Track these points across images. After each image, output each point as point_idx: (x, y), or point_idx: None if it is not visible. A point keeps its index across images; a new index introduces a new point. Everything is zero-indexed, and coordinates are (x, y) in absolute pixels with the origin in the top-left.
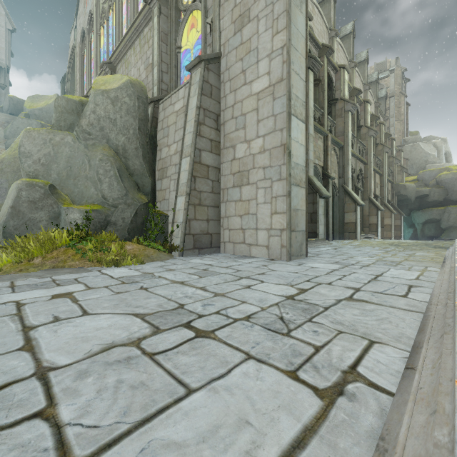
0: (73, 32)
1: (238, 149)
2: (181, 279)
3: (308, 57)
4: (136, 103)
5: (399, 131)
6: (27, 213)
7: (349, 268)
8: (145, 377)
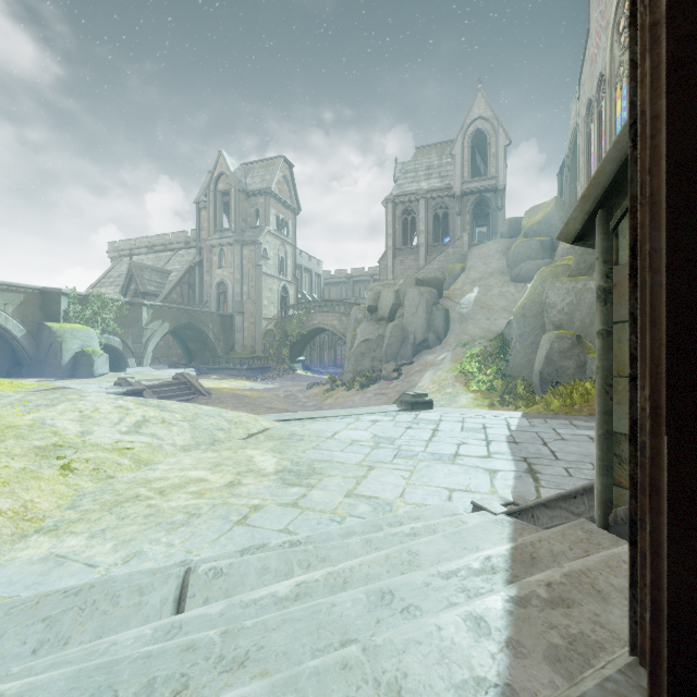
0: (575, 106)
1: None
2: None
3: None
4: None
5: None
6: (557, 362)
7: None
8: None
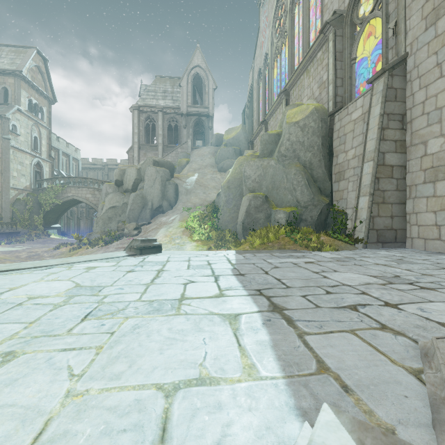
0: (252, 72)
1: (431, 145)
2: (381, 263)
3: None
4: (320, 125)
5: None
6: (253, 215)
7: None
8: (401, 294)
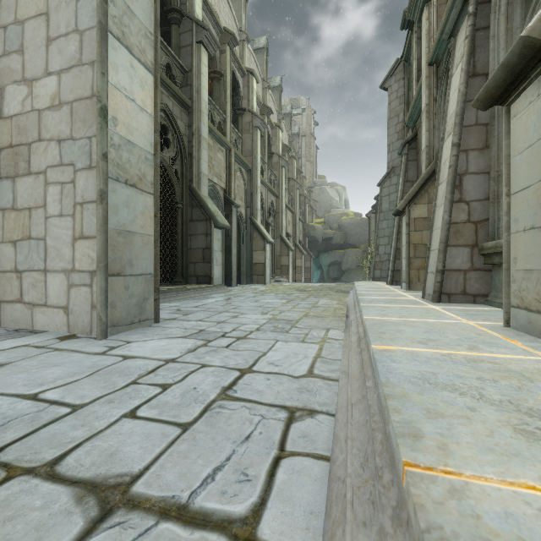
0: None
1: (9, 96)
2: None
3: (199, 26)
4: None
5: (310, 172)
6: None
7: (206, 349)
8: None
